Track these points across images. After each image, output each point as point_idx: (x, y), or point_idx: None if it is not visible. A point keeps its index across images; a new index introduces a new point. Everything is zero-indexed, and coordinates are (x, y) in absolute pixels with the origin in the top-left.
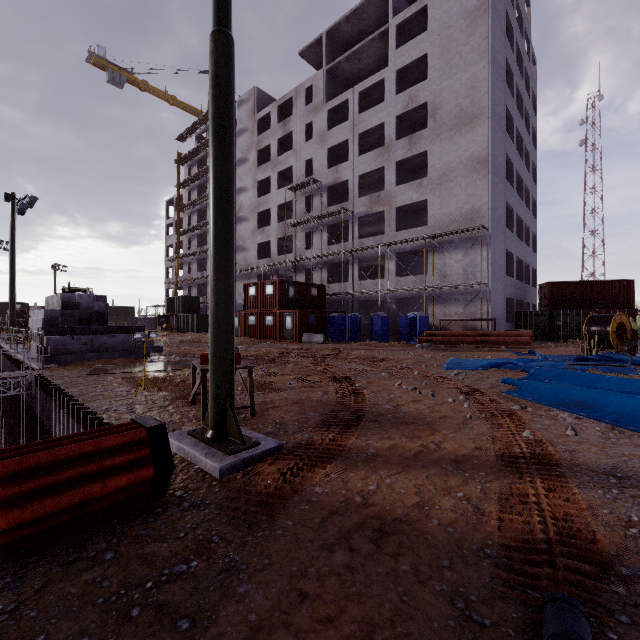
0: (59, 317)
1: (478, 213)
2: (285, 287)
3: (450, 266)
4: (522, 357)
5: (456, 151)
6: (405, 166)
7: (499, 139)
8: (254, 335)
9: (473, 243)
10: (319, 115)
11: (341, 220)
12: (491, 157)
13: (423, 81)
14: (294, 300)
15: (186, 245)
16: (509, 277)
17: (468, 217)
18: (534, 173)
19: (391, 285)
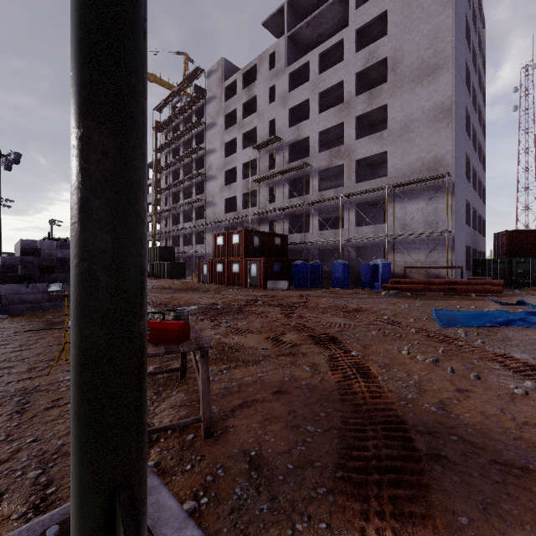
0: (18, 264)
1: (441, 162)
2: (250, 236)
3: (411, 215)
4: (509, 307)
5: (417, 102)
6: (363, 122)
7: (460, 90)
8: (221, 282)
9: (436, 192)
10: (281, 78)
11: (302, 174)
12: (455, 106)
13: (383, 37)
14: (259, 249)
15: (163, 202)
16: (467, 226)
17: (430, 166)
18: (483, 129)
19: (351, 234)
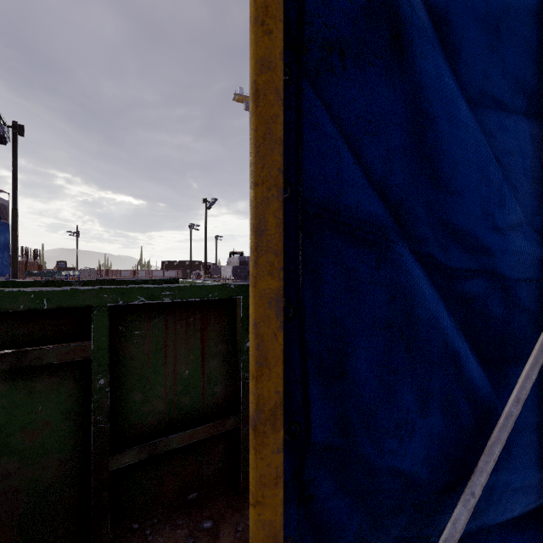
0: (238, 269)
1: None
2: None
3: None
4: None
5: None
6: None
7: None
8: None
9: None
10: None
11: None
12: None
13: None
14: None
15: None
16: None
17: None
18: None
19: None
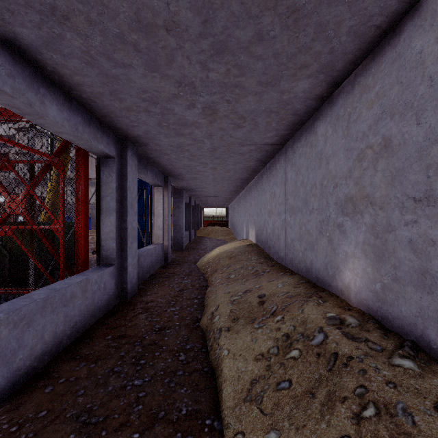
0: None
1: None
2: None
3: None
4: None
5: None
6: None
7: None
8: None
9: None
10: None
11: None
12: None
13: None
14: None
15: None
16: None
17: None
18: None
19: (92, 200)
